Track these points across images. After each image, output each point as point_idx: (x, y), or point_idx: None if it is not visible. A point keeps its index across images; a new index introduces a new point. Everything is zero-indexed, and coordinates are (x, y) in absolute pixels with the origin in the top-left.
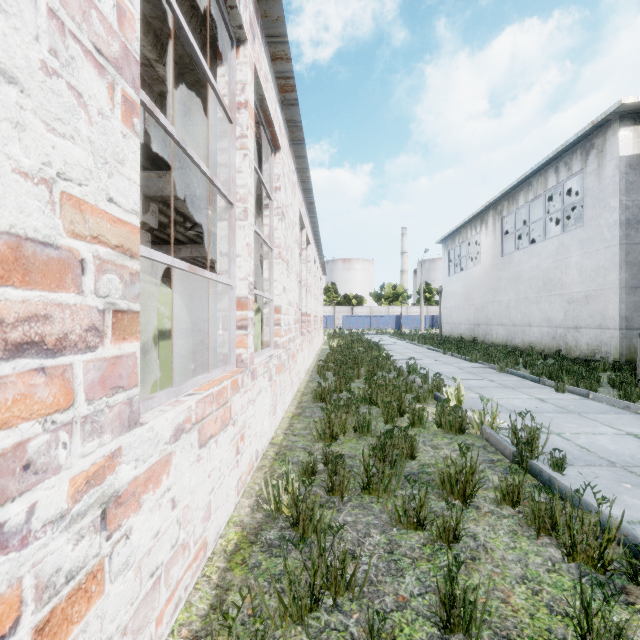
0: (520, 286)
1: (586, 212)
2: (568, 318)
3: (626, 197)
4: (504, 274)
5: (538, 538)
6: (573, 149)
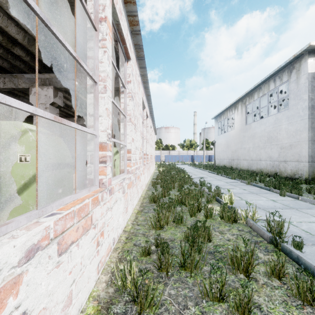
0: (255, 140)
1: (290, 102)
2: (280, 156)
3: (311, 94)
4: (247, 134)
5: (303, 308)
6: (283, 70)
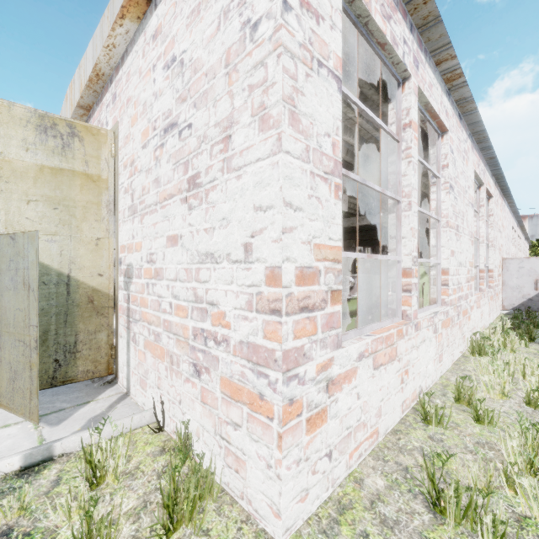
0: None
1: None
2: None
3: None
4: None
5: None
6: None
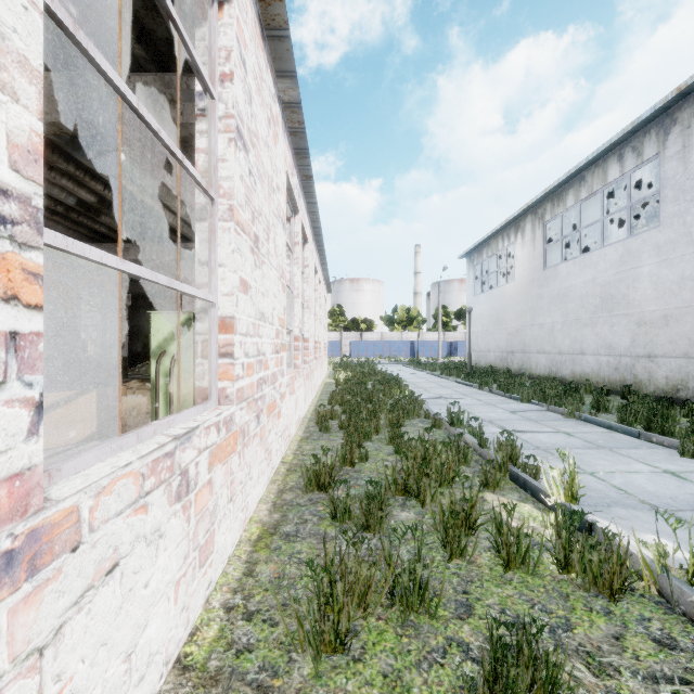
0: (569, 305)
1: (665, 208)
2: (637, 344)
3: None
4: (547, 291)
5: None
6: (645, 129)
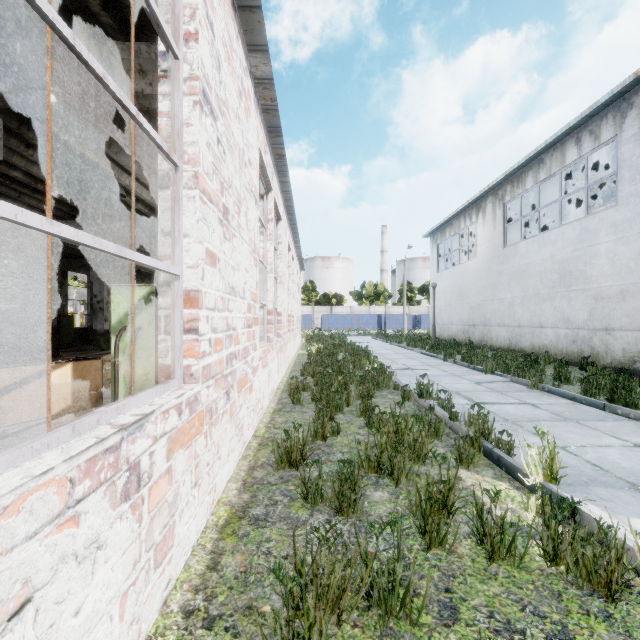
0: (528, 281)
1: (621, 188)
2: (595, 318)
3: None
4: (507, 268)
5: None
6: (602, 113)
